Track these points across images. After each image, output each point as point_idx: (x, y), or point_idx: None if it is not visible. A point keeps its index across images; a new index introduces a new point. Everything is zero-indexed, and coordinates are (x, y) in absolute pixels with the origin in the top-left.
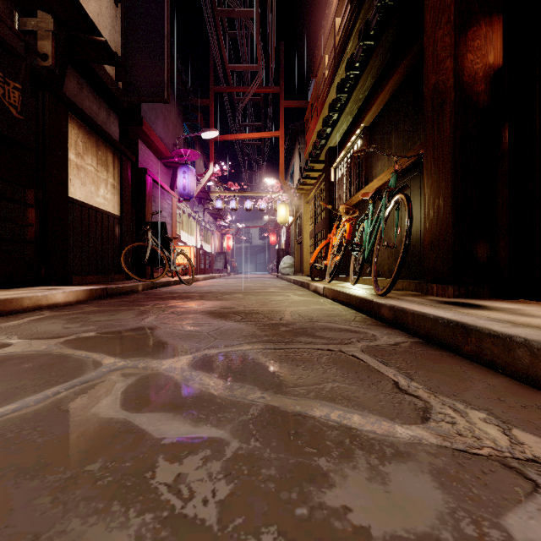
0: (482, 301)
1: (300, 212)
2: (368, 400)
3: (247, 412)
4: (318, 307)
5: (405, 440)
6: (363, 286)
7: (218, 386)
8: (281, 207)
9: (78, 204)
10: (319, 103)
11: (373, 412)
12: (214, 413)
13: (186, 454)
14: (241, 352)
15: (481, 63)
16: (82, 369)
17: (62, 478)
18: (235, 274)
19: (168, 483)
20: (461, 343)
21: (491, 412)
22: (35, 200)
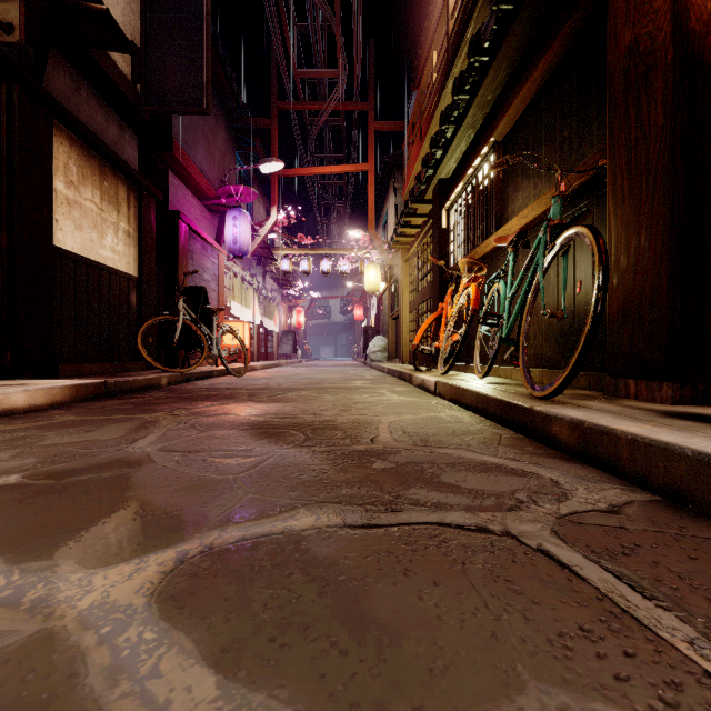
0: None
1: (396, 275)
2: None
3: None
4: (431, 415)
5: None
6: (496, 381)
7: None
8: (369, 269)
9: (69, 257)
10: (423, 121)
11: None
12: None
13: None
14: (289, 540)
15: None
16: None
17: None
18: (308, 360)
19: None
20: None
21: None
22: None
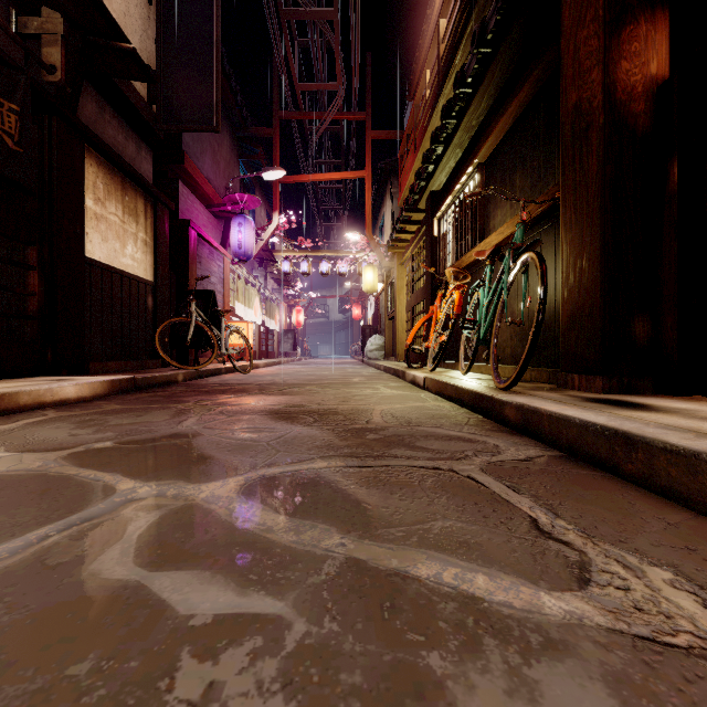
0: (642, 398)
1: (393, 277)
2: (496, 549)
3: (319, 570)
4: (417, 404)
5: (558, 620)
6: (477, 376)
7: (278, 526)
8: (367, 271)
9: (97, 266)
10: (417, 133)
11: (505, 570)
12: (270, 572)
13: (225, 645)
14: (312, 472)
15: (640, 74)
16: (86, 499)
17: (28, 690)
18: (307, 358)
19: (193, 700)
20: (622, 460)
21: (679, 569)
22: (39, 261)
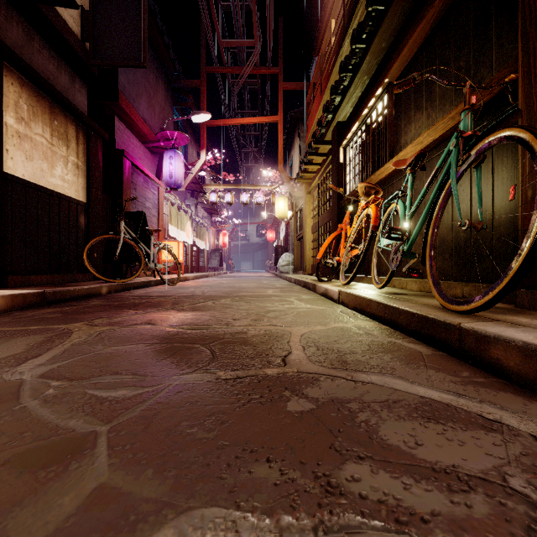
0: None
1: (301, 205)
2: None
3: None
4: (340, 325)
5: None
6: (394, 291)
7: None
8: (279, 200)
9: (20, 183)
10: (323, 78)
11: None
12: None
13: None
14: None
15: None
16: None
17: None
18: (231, 272)
19: None
20: None
21: None
22: None
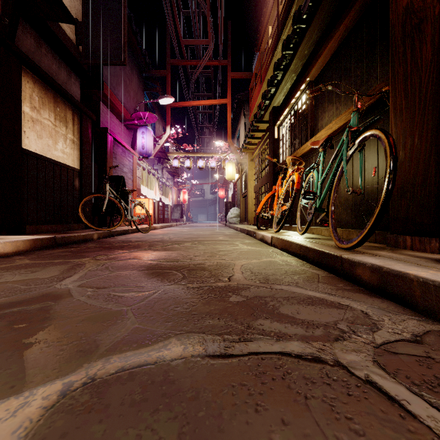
0: None
1: (245, 169)
2: None
3: None
4: (269, 259)
5: None
6: (311, 236)
7: None
8: (228, 165)
9: (33, 155)
10: (262, 71)
11: None
12: None
13: None
14: (160, 370)
15: None
16: None
17: None
18: (190, 223)
19: None
20: None
21: None
22: None
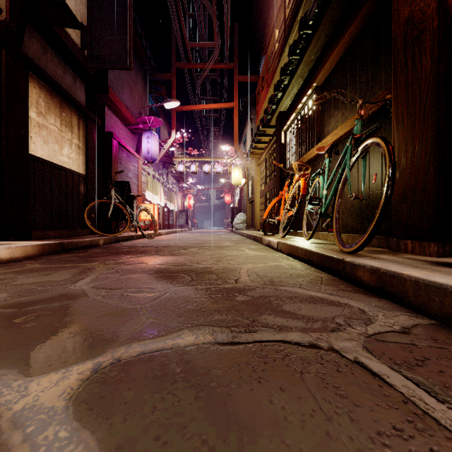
0: None
1: (252, 174)
2: None
3: None
4: (275, 264)
5: None
6: (317, 241)
7: None
8: (235, 170)
9: (39, 161)
10: (269, 75)
11: None
12: None
13: None
14: (176, 354)
15: None
16: None
17: None
18: (195, 229)
19: None
20: None
21: None
22: None
